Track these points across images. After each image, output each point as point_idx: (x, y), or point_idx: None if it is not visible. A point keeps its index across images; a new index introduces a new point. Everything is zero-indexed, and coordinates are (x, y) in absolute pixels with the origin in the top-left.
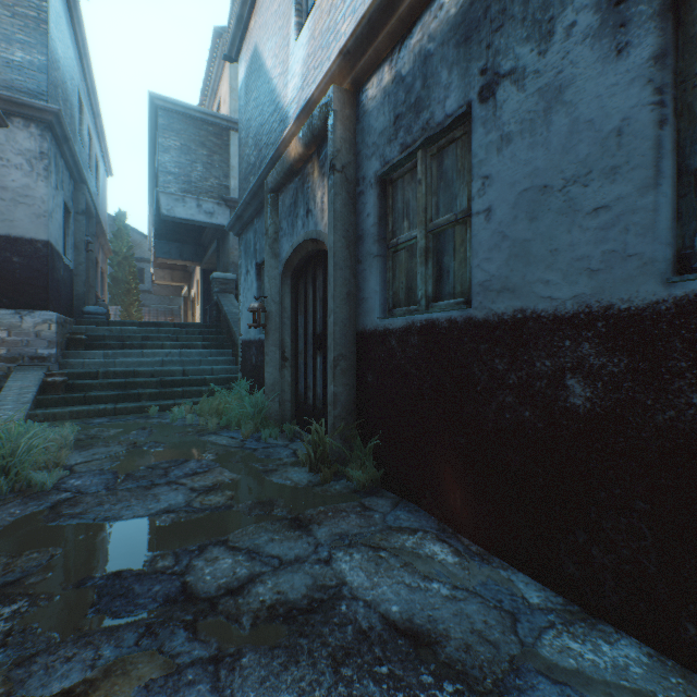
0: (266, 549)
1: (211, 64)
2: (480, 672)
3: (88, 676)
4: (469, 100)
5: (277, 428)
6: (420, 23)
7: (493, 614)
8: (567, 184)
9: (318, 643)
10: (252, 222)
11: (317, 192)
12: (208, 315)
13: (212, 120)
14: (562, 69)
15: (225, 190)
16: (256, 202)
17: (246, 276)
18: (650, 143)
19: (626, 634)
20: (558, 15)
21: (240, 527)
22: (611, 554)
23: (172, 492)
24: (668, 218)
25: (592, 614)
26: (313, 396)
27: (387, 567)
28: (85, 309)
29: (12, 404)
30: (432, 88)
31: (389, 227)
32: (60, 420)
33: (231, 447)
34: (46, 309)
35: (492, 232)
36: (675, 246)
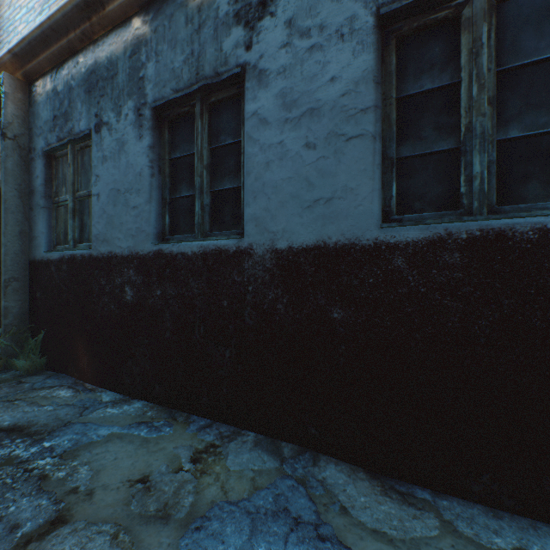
0: None
1: None
2: (45, 431)
3: None
4: (92, 128)
5: None
6: (68, 64)
7: (75, 410)
8: (126, 192)
9: None
10: None
11: None
12: None
13: None
14: (125, 134)
15: None
16: None
17: None
18: (148, 183)
19: (142, 400)
20: (123, 106)
21: None
22: (139, 367)
23: None
24: (155, 217)
25: (134, 398)
26: None
27: (15, 407)
28: None
29: None
30: (74, 110)
31: (54, 188)
32: None
33: None
34: None
35: (100, 208)
36: (161, 229)
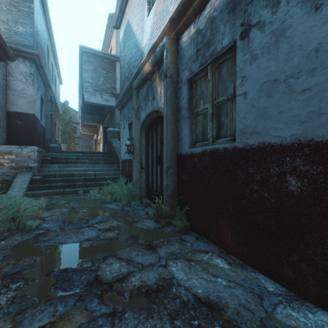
0: (135, 259)
1: (107, 31)
2: (245, 326)
3: (51, 320)
4: (235, 39)
5: (138, 201)
6: (209, 3)
7: (250, 295)
8: (287, 78)
9: (162, 307)
10: (126, 104)
11: (158, 88)
12: (106, 148)
13: (108, 57)
14: (284, 20)
15: (114, 89)
16: (128, 94)
17: (124, 129)
18: None
19: (320, 308)
20: None
21: (122, 248)
22: (312, 267)
23: (90, 231)
24: None
25: (301, 297)
26: (155, 186)
27: (194, 270)
28: (50, 145)
29: (17, 189)
30: (216, 34)
31: (193, 103)
32: (39, 196)
33: (117, 209)
34: (32, 145)
35: (247, 104)
36: None
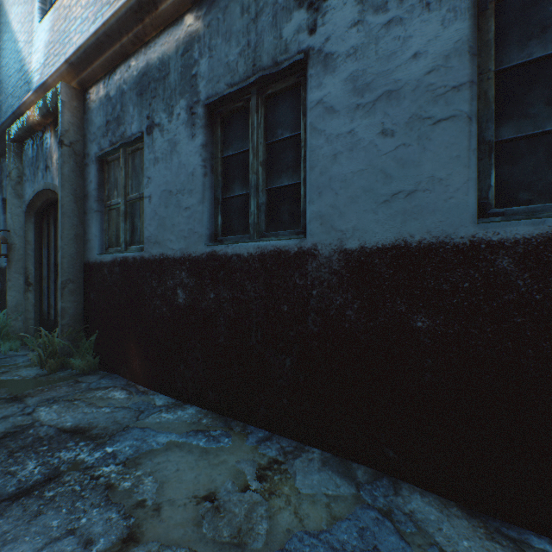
0: None
1: None
2: (105, 434)
3: None
4: (143, 130)
5: (18, 342)
6: (120, 69)
7: (131, 413)
8: (178, 193)
9: (3, 448)
10: None
11: (54, 154)
12: None
13: None
14: (176, 134)
15: None
16: (1, 143)
17: None
18: (201, 183)
19: (195, 406)
20: (175, 106)
21: None
22: (191, 371)
23: None
24: (208, 217)
25: (186, 403)
26: (54, 313)
27: (75, 408)
28: None
29: None
30: (126, 114)
31: (106, 192)
32: None
33: None
34: None
35: (152, 210)
36: (213, 230)
